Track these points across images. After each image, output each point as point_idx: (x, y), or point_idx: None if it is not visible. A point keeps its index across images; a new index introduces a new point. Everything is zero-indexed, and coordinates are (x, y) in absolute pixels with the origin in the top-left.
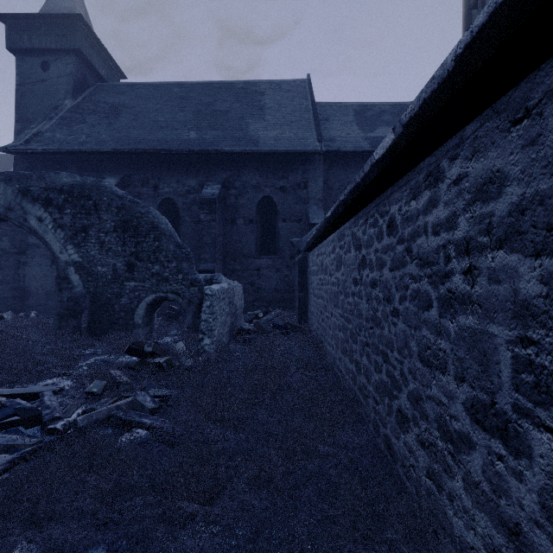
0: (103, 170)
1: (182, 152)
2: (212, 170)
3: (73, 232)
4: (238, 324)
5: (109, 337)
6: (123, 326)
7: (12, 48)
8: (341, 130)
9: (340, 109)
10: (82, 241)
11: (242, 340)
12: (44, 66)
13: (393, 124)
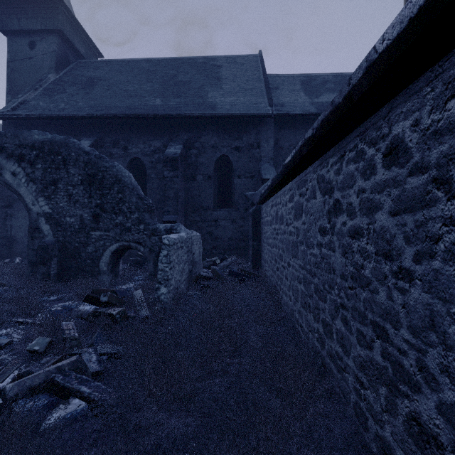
0: (79, 133)
1: (148, 116)
2: (174, 132)
3: (43, 185)
4: (197, 271)
5: (75, 283)
6: (89, 272)
7: (4, 30)
8: (290, 96)
9: (288, 79)
10: (52, 194)
11: (200, 286)
12: (31, 45)
13: (336, 91)
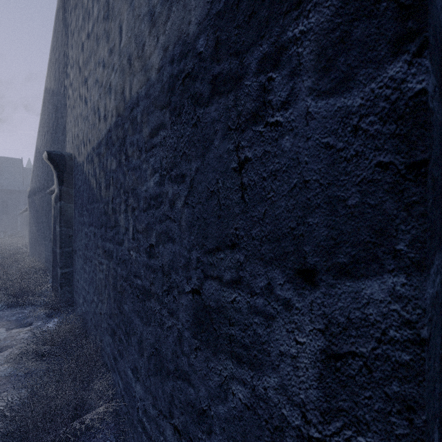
0: None
1: None
2: None
3: None
4: None
5: None
6: None
7: None
8: None
9: None
10: None
11: None
12: None
13: None
